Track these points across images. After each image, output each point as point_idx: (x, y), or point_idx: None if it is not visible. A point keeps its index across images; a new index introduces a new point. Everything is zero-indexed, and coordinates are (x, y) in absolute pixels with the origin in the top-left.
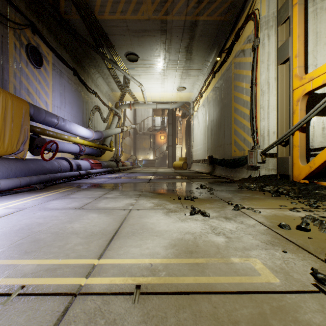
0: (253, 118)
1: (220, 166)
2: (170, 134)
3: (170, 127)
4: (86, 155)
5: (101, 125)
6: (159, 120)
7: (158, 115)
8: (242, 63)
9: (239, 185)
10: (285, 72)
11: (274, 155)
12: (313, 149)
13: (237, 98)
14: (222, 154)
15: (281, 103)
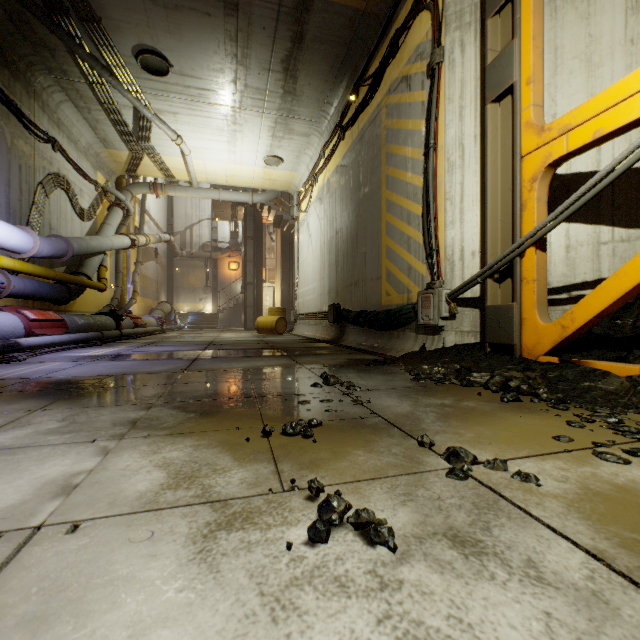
0: (430, 221)
1: (356, 326)
2: (251, 258)
3: (251, 243)
4: (20, 299)
5: (73, 225)
6: (227, 230)
7: (224, 218)
8: (405, 105)
9: (409, 370)
10: (501, 120)
11: (473, 302)
12: (549, 290)
13: (393, 181)
14: (361, 300)
15: (493, 187)
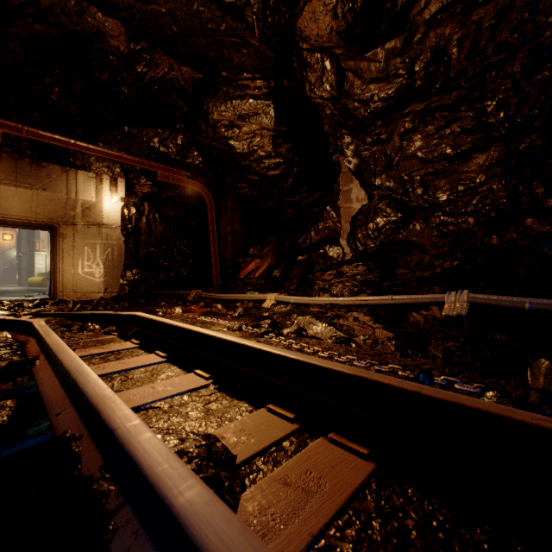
0: None
1: None
2: (25, 237)
3: None
4: None
5: None
6: None
7: None
8: None
9: None
10: None
11: None
12: None
13: None
14: None
15: None
